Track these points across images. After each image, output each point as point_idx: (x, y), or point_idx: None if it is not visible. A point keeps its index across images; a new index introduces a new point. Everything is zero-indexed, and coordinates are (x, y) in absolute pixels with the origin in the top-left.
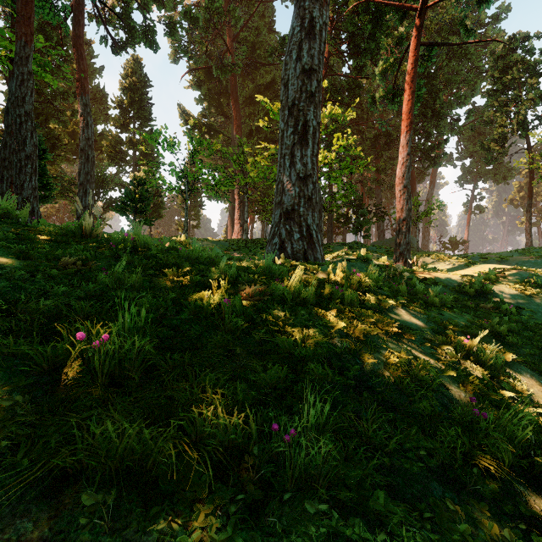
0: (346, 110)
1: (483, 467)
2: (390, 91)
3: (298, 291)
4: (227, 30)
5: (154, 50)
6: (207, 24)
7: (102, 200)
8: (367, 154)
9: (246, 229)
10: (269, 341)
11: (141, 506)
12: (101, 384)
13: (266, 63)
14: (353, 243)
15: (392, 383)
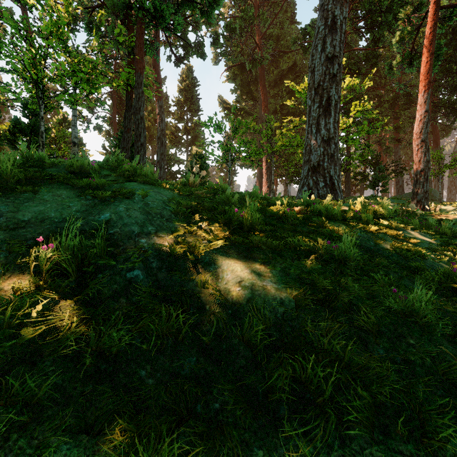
0: (363, 79)
1: (454, 293)
2: (408, 56)
3: (329, 210)
4: (256, 31)
5: (203, 58)
6: (242, 30)
7: (167, 173)
8: (385, 116)
9: (272, 188)
10: (314, 230)
11: (279, 257)
12: (246, 230)
13: (288, 50)
14: (370, 196)
15: (395, 254)
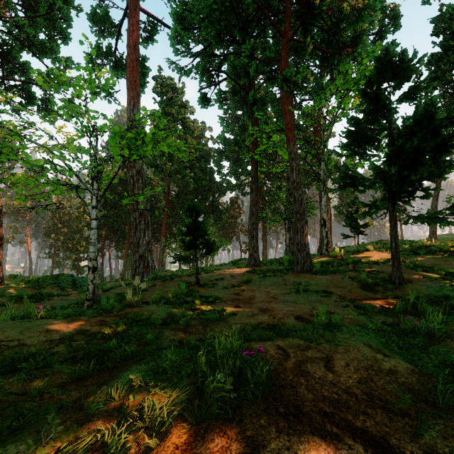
0: None
1: None
2: None
3: None
4: None
5: None
6: None
7: None
8: None
9: None
10: None
11: None
12: None
13: None
14: None
15: None
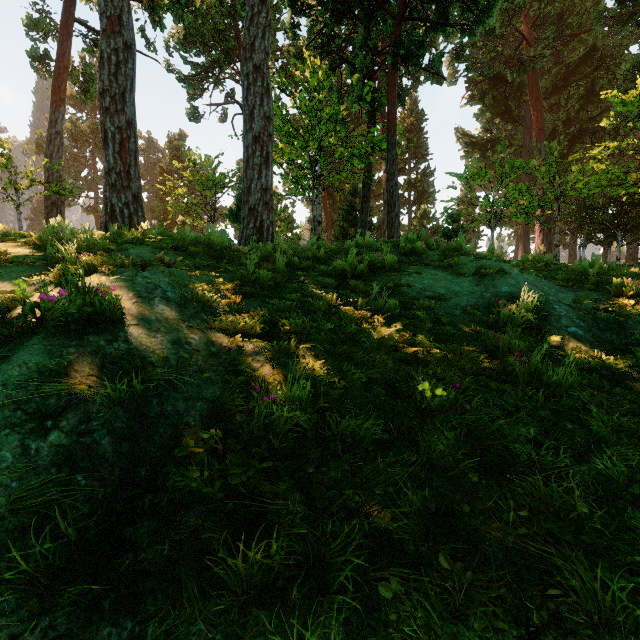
0: None
1: None
2: None
3: None
4: (522, 18)
5: (440, 83)
6: (501, 26)
7: None
8: None
9: (556, 255)
10: None
11: None
12: None
13: (581, 30)
14: None
15: None
